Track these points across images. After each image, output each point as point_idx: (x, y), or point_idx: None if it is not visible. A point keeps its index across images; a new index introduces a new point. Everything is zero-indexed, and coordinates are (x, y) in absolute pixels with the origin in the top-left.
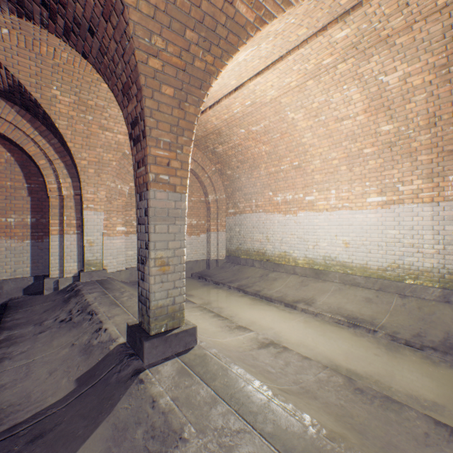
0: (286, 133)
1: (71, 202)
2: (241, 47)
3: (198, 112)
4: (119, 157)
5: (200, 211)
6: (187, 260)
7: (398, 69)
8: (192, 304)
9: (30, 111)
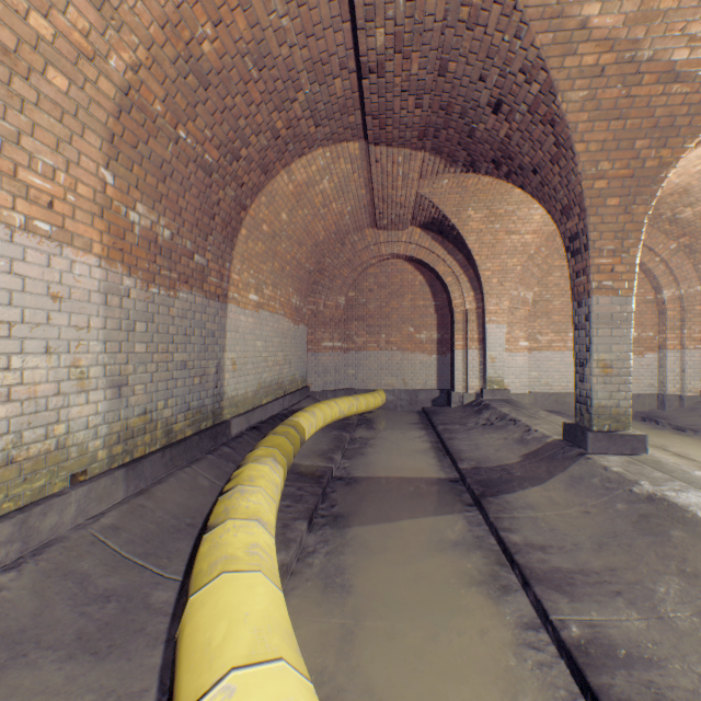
0: None
1: (472, 316)
2: None
3: (648, 209)
4: (523, 260)
5: (644, 317)
6: None
7: None
8: None
9: (441, 234)
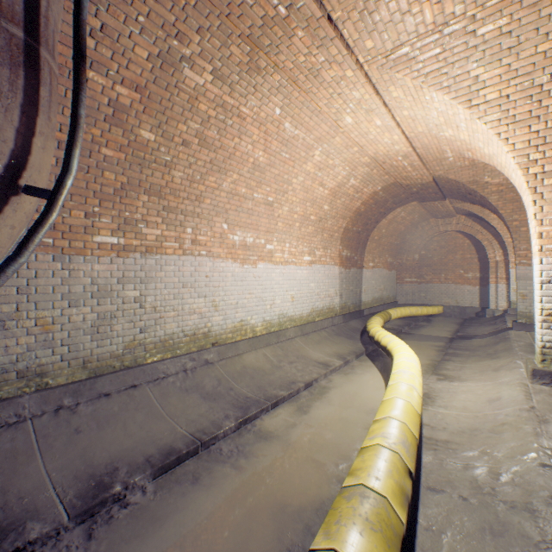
0: None
1: (501, 264)
2: None
3: None
4: None
5: None
6: None
7: None
8: None
9: (477, 219)
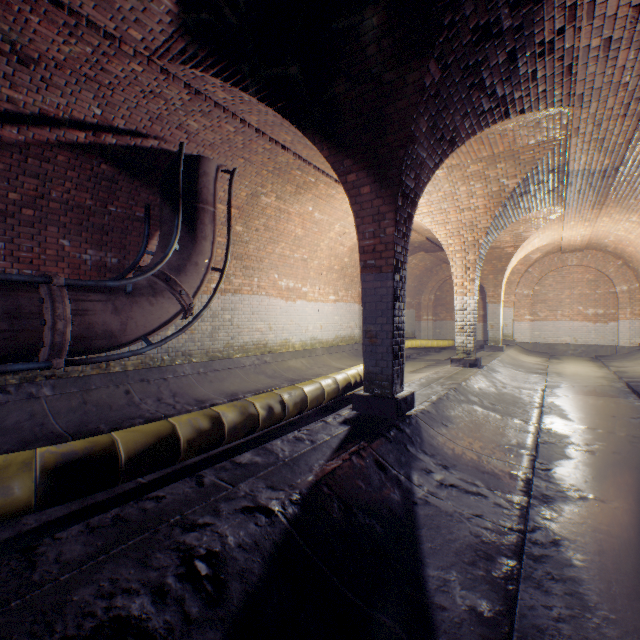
0: (629, 241)
1: None
2: (512, 256)
3: (502, 278)
4: (519, 276)
5: (608, 301)
6: (591, 344)
7: (631, 217)
8: (544, 358)
9: None
